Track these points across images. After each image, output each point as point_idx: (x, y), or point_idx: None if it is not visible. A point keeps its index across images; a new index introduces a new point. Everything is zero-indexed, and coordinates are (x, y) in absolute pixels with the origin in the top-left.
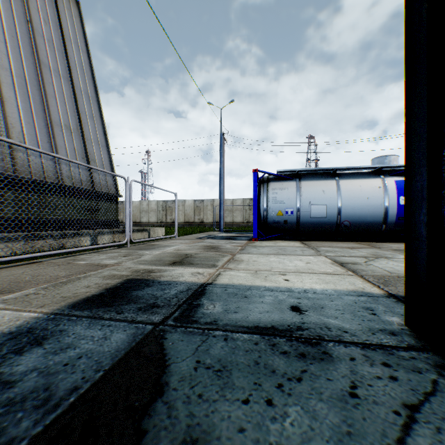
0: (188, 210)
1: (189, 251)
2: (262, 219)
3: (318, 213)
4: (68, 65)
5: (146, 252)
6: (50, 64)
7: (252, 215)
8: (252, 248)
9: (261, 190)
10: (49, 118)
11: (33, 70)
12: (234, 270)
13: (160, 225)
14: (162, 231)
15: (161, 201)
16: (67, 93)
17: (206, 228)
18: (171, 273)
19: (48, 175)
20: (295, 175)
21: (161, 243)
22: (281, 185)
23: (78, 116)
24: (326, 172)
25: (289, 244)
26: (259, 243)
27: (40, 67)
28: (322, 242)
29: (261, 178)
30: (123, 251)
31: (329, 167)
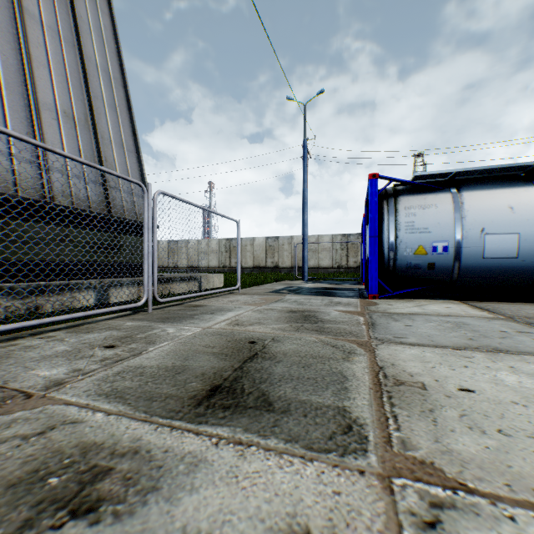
0: (258, 251)
1: (259, 328)
2: (386, 261)
3: (500, 249)
4: (75, 25)
5: (170, 328)
6: (42, 17)
7: (344, 256)
8: (388, 321)
9: (383, 210)
10: (32, 97)
11: (6, 18)
12: (473, 496)
13: (223, 271)
14: (220, 279)
15: (224, 240)
16: (71, 65)
17: (283, 275)
18: (163, 533)
19: (23, 187)
20: (447, 183)
21: (212, 303)
22: (423, 201)
23: (88, 102)
24: (508, 174)
25: (452, 309)
26: (385, 304)
27: (22, 16)
28: (510, 304)
29: (383, 189)
30: (128, 324)
31: (523, 163)
